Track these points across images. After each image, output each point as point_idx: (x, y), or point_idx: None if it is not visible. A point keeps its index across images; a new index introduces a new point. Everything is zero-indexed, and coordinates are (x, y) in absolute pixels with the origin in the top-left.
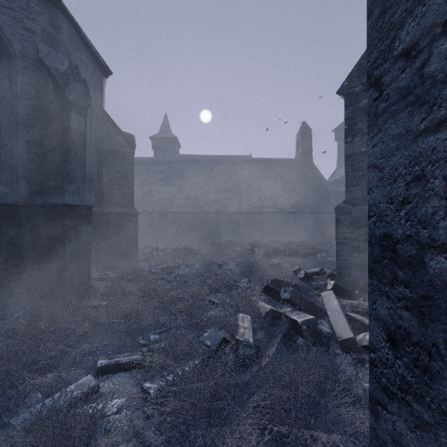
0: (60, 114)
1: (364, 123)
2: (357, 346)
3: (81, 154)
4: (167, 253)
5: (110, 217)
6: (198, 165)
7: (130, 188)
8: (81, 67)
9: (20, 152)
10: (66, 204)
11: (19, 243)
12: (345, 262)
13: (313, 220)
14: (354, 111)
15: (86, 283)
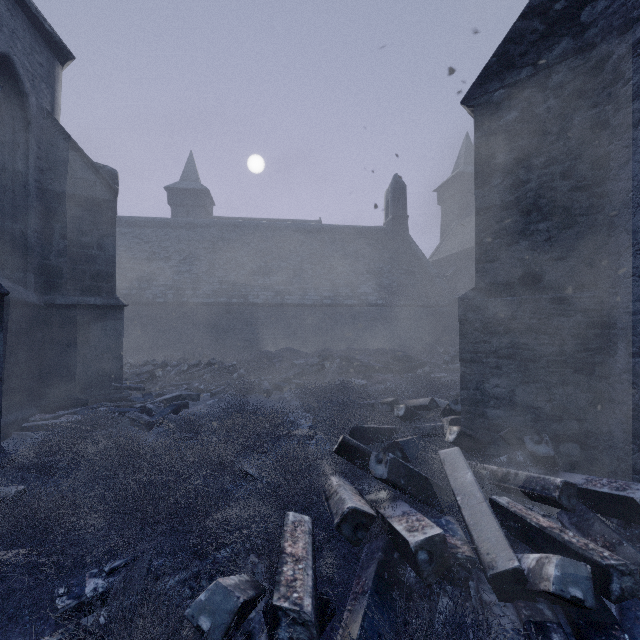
0: None
1: (508, 153)
2: (527, 587)
3: None
4: (183, 372)
5: (67, 313)
6: (239, 231)
7: (109, 263)
8: None
9: None
10: None
11: None
12: (476, 392)
13: (411, 316)
14: (491, 133)
15: None
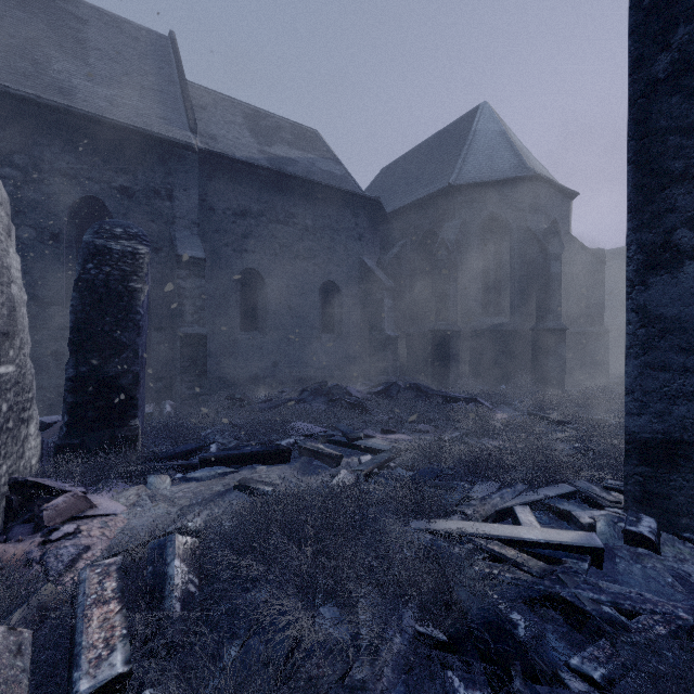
0: (543, 265)
1: None
2: None
3: (557, 290)
4: None
5: (576, 337)
6: None
7: (600, 306)
8: (552, 211)
9: (516, 295)
10: (549, 329)
11: (516, 356)
12: None
13: None
14: None
15: (561, 388)
